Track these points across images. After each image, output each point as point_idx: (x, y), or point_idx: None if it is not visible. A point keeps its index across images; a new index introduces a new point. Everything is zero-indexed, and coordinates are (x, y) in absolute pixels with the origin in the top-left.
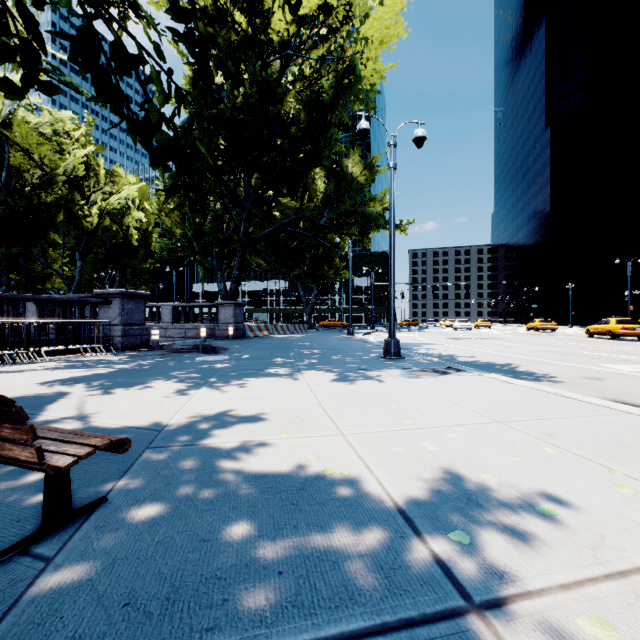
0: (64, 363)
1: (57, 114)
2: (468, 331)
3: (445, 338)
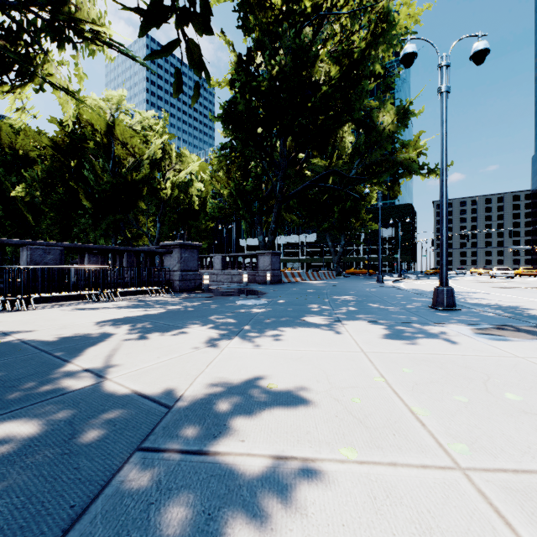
0: (131, 302)
1: (144, 115)
2: (510, 279)
3: (488, 286)
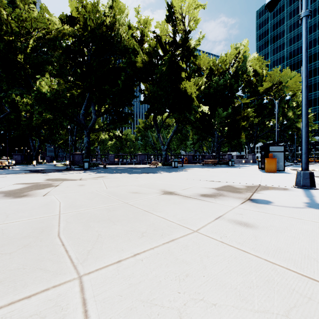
0: None
1: None
2: None
3: None
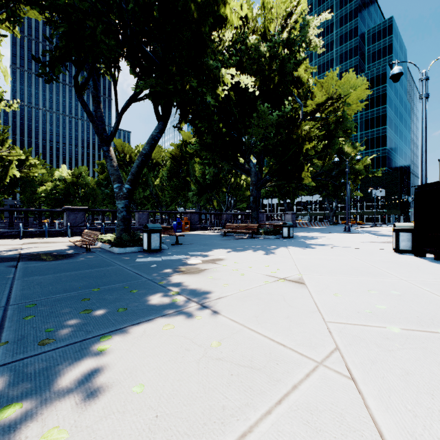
0: None
1: None
2: None
3: None
